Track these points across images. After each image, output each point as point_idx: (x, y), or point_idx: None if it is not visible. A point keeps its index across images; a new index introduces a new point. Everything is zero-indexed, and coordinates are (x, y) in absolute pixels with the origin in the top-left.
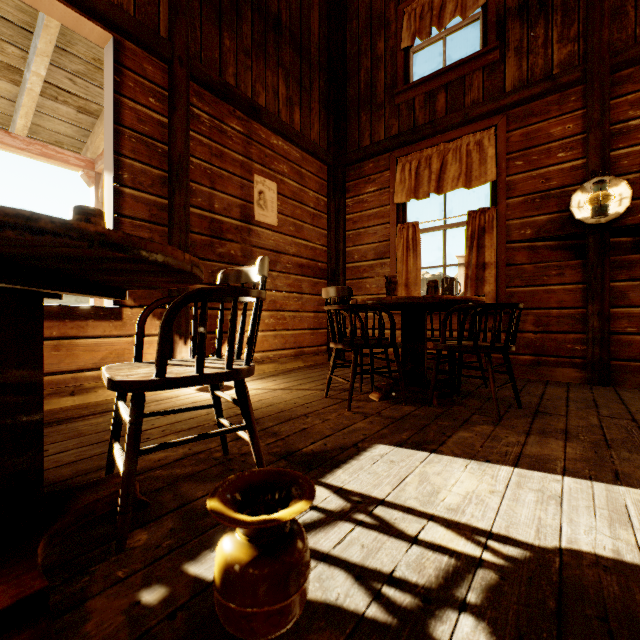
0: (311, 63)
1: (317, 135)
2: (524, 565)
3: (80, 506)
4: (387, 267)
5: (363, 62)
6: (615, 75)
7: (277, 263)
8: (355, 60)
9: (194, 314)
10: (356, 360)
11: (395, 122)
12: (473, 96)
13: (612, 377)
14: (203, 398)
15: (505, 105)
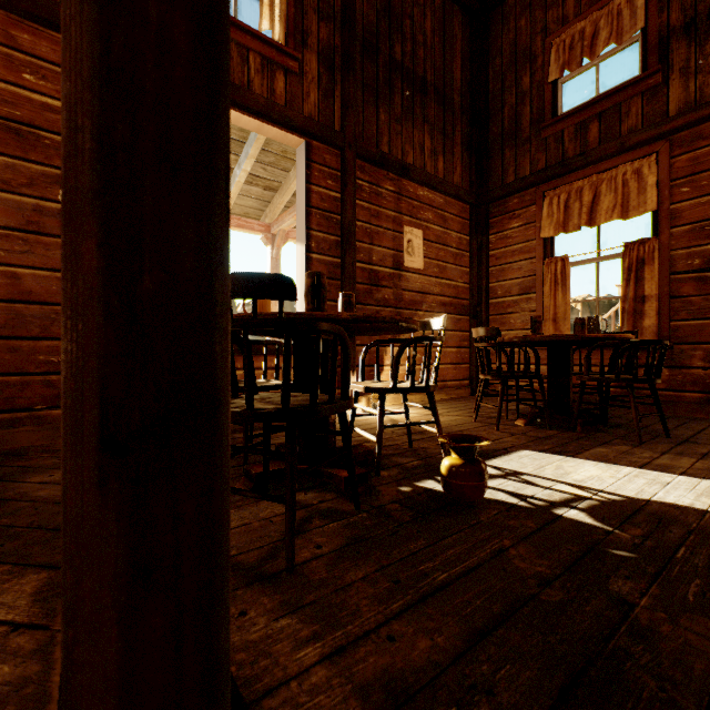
0: (453, 110)
1: (459, 177)
2: (619, 502)
3: (354, 453)
4: (533, 302)
5: (507, 98)
6: None
7: (423, 303)
8: (498, 97)
9: (391, 351)
10: (503, 389)
11: (542, 156)
12: (630, 123)
13: None
14: (372, 417)
15: (668, 131)
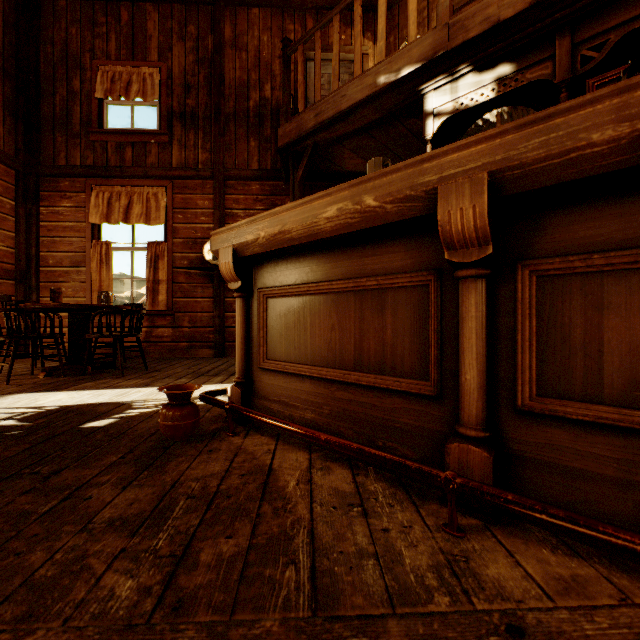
0: None
1: (1, 139)
2: (54, 409)
3: None
4: (83, 275)
5: (59, 88)
6: (228, 182)
7: None
8: (50, 82)
9: None
10: (16, 348)
11: (91, 154)
12: (152, 160)
13: (226, 352)
14: None
15: (171, 176)
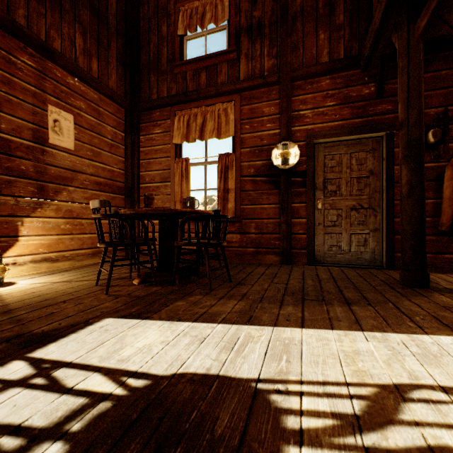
0: (109, 27)
1: (115, 84)
2: (139, 391)
3: None
4: (169, 188)
5: (152, 37)
6: (294, 83)
7: (74, 180)
8: (147, 34)
9: None
10: (114, 256)
11: (174, 86)
12: (222, 78)
13: (292, 259)
14: None
15: (239, 88)
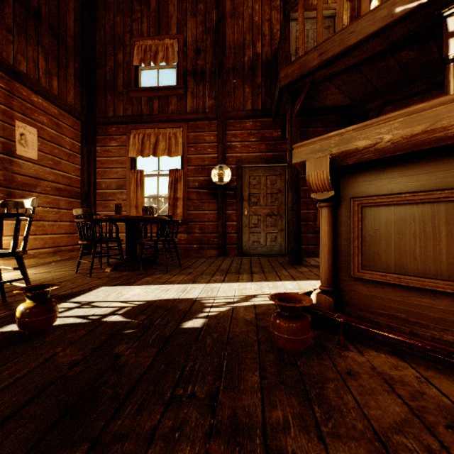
0: (68, 48)
1: (73, 99)
2: (142, 304)
3: None
4: (125, 195)
5: (109, 61)
6: (228, 121)
7: (37, 186)
8: (103, 57)
9: None
10: (95, 249)
11: (130, 107)
12: (172, 108)
13: (227, 252)
14: None
15: (186, 119)
